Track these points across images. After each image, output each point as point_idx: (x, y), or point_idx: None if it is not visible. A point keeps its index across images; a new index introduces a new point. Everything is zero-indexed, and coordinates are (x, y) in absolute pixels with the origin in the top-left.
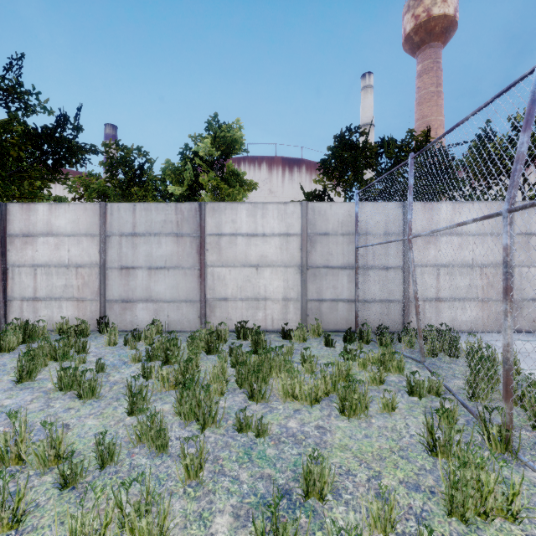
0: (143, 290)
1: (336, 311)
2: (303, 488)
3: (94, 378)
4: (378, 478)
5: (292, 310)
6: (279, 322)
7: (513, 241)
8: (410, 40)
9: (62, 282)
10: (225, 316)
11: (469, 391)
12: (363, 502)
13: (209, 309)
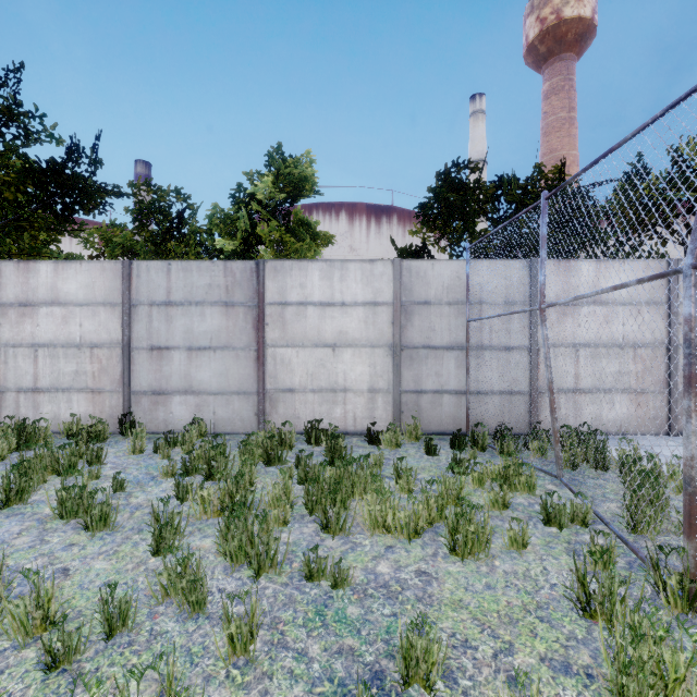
0: (181, 378)
1: (440, 406)
2: (401, 672)
3: (107, 501)
4: (510, 653)
5: (381, 405)
6: (363, 420)
7: (678, 312)
8: (534, 51)
9: (72, 368)
10: (291, 413)
11: (630, 521)
12: (490, 693)
13: (270, 404)
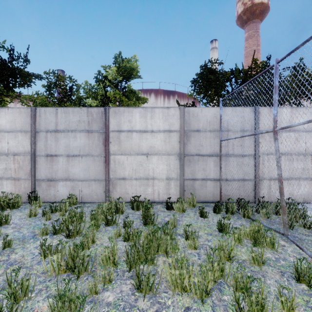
0: (63, 172)
1: (205, 187)
2: None
3: None
4: None
5: (173, 186)
6: (163, 195)
7: None
8: (241, 18)
9: (3, 166)
10: (124, 191)
11: None
12: None
13: (112, 186)
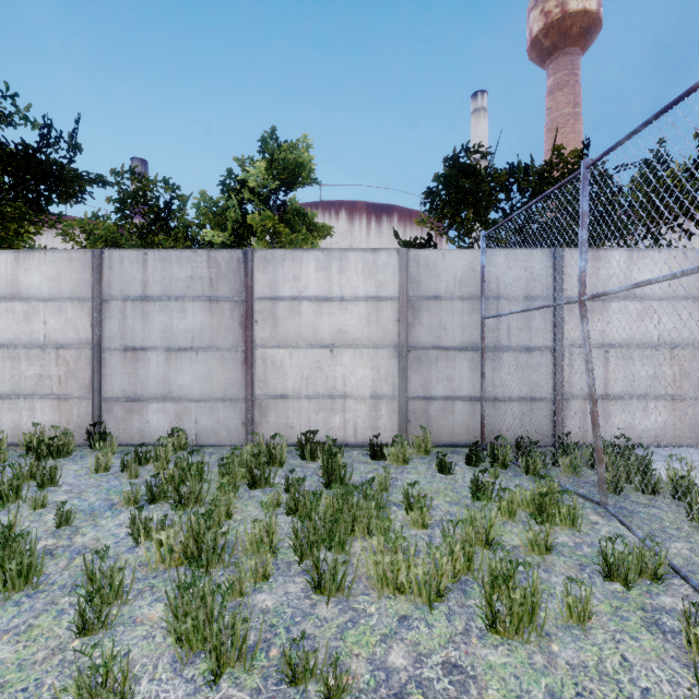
0: (159, 382)
1: (451, 414)
2: None
3: (32, 548)
4: None
5: (385, 413)
6: (365, 431)
7: None
8: (538, 45)
9: (35, 371)
10: (283, 422)
11: None
12: None
13: (259, 412)
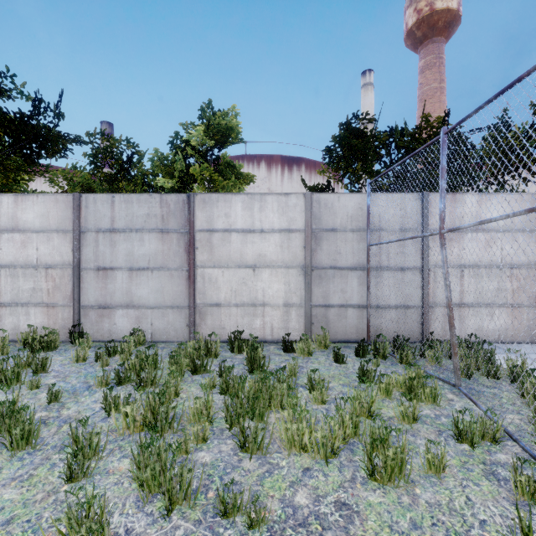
0: (123, 294)
1: (345, 318)
2: None
3: (31, 418)
4: None
5: (295, 317)
6: (279, 330)
7: None
8: (412, 35)
9: (29, 285)
10: (218, 324)
11: None
12: None
13: (199, 316)
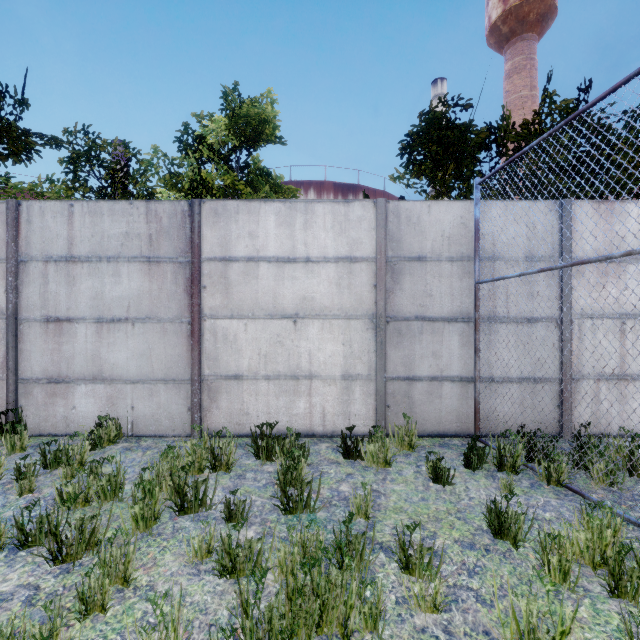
0: (87, 360)
1: (438, 398)
2: None
3: None
4: None
5: (359, 396)
6: (335, 418)
7: None
8: (497, 31)
9: None
10: (237, 407)
11: None
12: None
13: (208, 395)
